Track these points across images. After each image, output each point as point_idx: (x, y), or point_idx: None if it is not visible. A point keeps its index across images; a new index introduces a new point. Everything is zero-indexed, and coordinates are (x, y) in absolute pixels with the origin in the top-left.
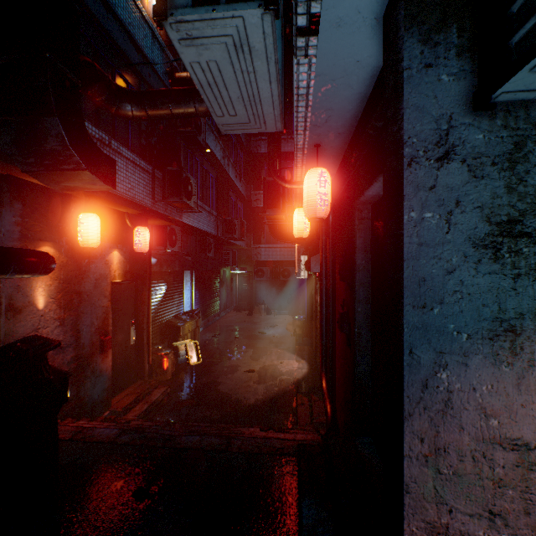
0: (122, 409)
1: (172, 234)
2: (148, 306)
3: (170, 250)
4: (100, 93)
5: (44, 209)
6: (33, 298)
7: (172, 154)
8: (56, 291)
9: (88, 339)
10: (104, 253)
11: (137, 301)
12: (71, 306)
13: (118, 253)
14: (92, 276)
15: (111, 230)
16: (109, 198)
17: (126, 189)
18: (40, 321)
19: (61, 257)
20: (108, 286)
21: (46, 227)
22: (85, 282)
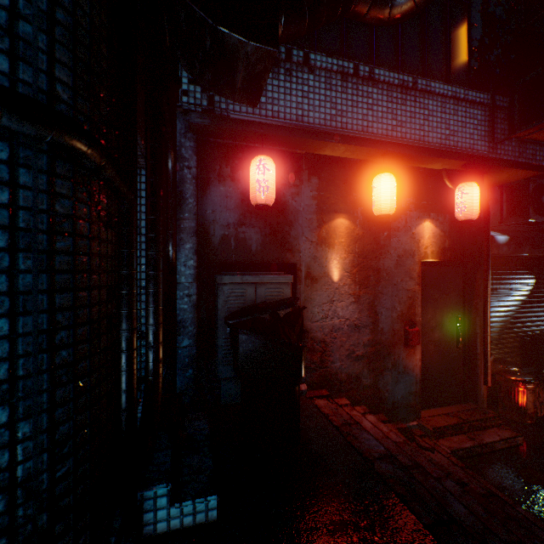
0: (431, 428)
1: (538, 195)
2: (483, 300)
3: (533, 220)
4: (363, 0)
5: (338, 181)
6: (328, 270)
7: (535, 63)
8: (350, 265)
9: (387, 325)
10: (409, 224)
11: (466, 292)
12: (367, 284)
13: (430, 224)
14: (392, 252)
15: (420, 196)
16: (408, 150)
17: (440, 138)
18: (334, 293)
19: (356, 229)
20: (415, 265)
21: (340, 199)
22: (383, 258)
